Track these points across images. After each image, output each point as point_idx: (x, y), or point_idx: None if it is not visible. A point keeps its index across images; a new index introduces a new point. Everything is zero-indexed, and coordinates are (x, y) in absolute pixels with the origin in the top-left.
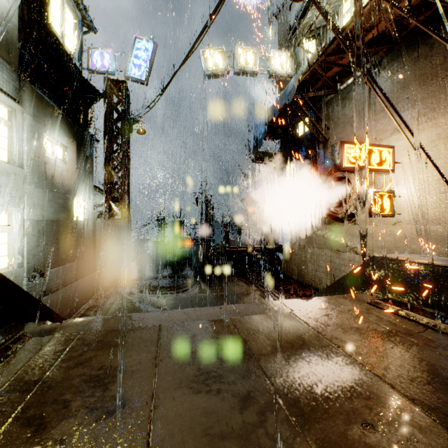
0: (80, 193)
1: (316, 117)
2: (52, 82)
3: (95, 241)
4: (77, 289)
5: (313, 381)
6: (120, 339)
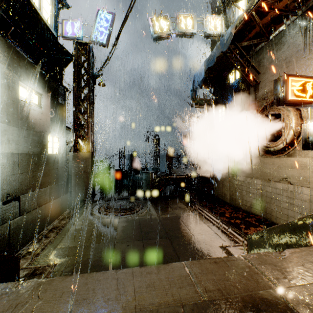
0: (54, 132)
1: (247, 65)
2: (31, 44)
3: (68, 170)
4: (51, 208)
5: None
6: None
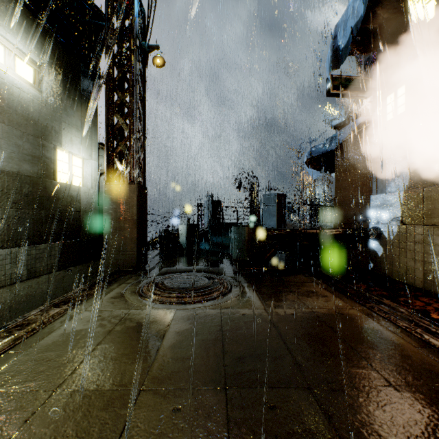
0: (71, 145)
1: None
2: None
3: (103, 218)
4: (63, 282)
5: None
6: None
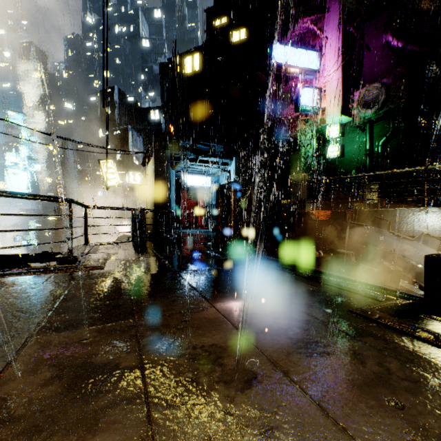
0: None
1: None
2: None
3: None
4: None
5: (91, 366)
6: (387, 399)
